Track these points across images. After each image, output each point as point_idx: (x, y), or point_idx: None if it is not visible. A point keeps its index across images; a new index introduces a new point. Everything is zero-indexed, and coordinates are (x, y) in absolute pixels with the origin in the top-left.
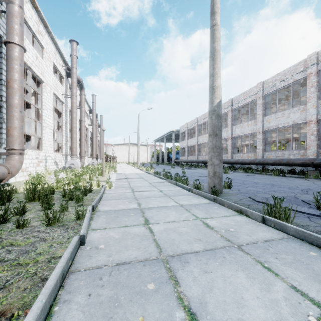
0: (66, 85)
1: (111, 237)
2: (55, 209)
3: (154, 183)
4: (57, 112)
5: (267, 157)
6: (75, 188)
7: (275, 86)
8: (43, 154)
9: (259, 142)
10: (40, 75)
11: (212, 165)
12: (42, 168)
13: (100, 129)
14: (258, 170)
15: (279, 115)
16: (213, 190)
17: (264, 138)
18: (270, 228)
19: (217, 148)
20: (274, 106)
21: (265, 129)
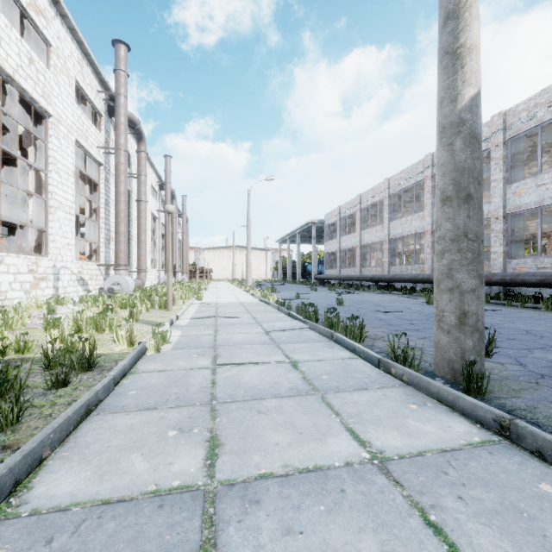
0: (109, 130)
1: None
2: None
3: (276, 331)
4: (91, 182)
5: (514, 270)
6: (49, 357)
7: (535, 118)
8: (50, 263)
9: (496, 239)
10: (40, 100)
11: (455, 291)
12: (47, 292)
13: (182, 220)
14: (499, 298)
15: (544, 178)
16: (457, 369)
17: (508, 230)
18: None
19: (470, 238)
20: (521, 165)
21: (509, 211)
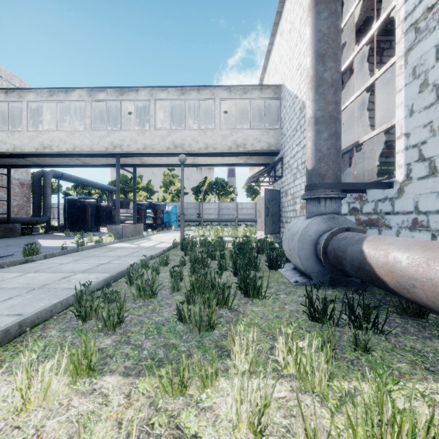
0: None
1: (134, 261)
2: (165, 278)
3: None
4: None
5: None
6: (119, 311)
7: None
8: None
9: None
10: None
11: None
12: None
13: None
14: None
15: None
16: None
17: None
18: (52, 258)
19: None
20: None
21: None
